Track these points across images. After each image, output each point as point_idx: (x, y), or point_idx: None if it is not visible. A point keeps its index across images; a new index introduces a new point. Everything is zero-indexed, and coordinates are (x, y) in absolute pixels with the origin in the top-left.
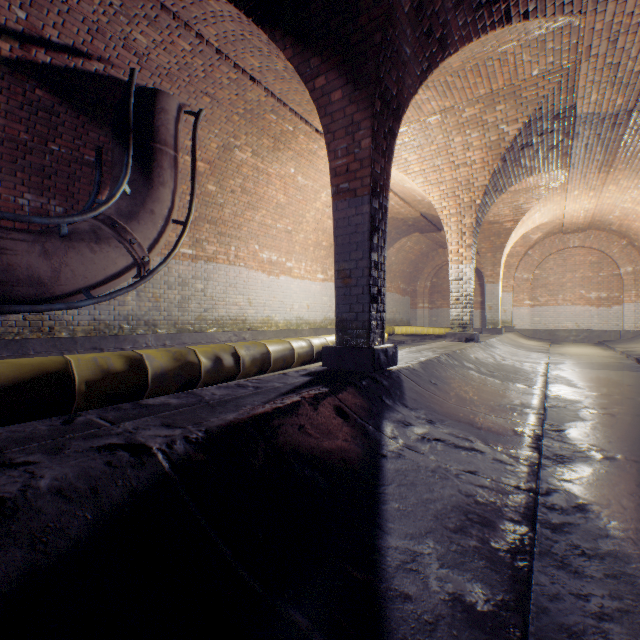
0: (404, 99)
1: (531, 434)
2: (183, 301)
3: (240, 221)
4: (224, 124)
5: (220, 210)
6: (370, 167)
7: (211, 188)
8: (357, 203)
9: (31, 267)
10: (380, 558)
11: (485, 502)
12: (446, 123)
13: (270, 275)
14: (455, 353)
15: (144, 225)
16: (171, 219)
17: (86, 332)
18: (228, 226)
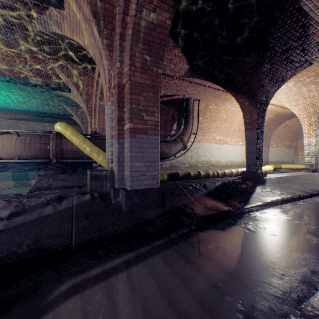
0: (268, 99)
1: (301, 194)
2: (191, 156)
3: (209, 127)
4: (206, 100)
5: (202, 125)
6: (256, 122)
7: (200, 118)
8: (252, 132)
9: (165, 150)
10: (250, 198)
11: (273, 198)
12: (297, 84)
13: (219, 145)
14: (297, 176)
15: (186, 136)
16: (192, 133)
17: (168, 165)
18: (205, 129)
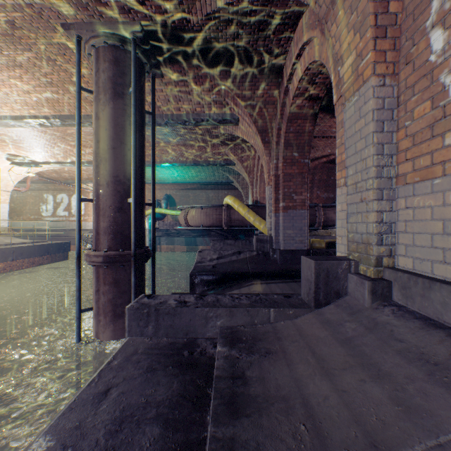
0: None
1: None
2: None
3: None
4: None
5: None
6: None
7: None
8: None
9: (331, 217)
10: None
11: None
12: None
13: None
14: None
15: None
16: None
17: None
18: None
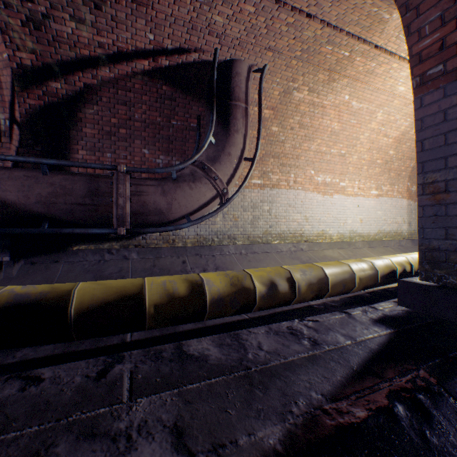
0: None
1: None
2: (253, 220)
3: (298, 152)
4: (283, 72)
5: (281, 146)
6: None
7: (274, 129)
8: None
9: (155, 202)
10: None
11: None
12: None
13: (324, 195)
14: None
15: (223, 165)
16: (243, 158)
17: (192, 243)
18: (288, 158)
